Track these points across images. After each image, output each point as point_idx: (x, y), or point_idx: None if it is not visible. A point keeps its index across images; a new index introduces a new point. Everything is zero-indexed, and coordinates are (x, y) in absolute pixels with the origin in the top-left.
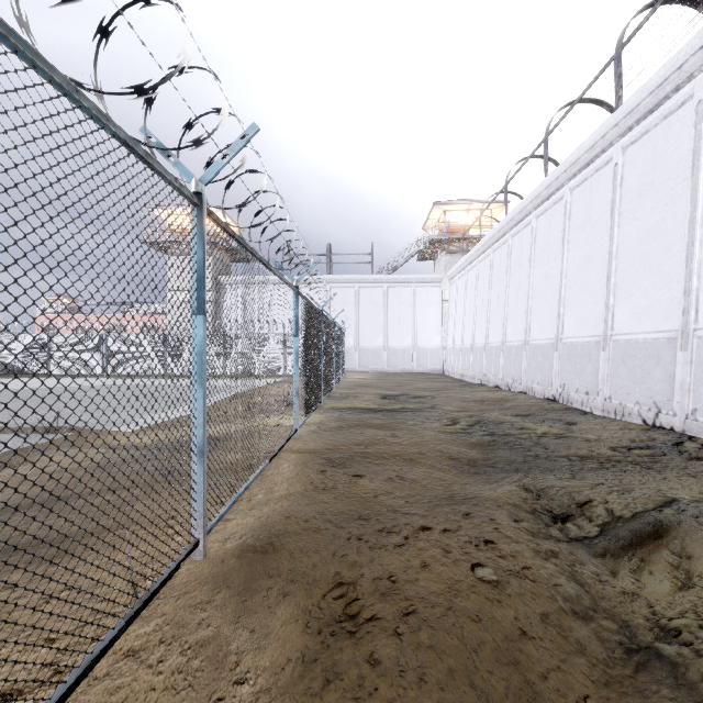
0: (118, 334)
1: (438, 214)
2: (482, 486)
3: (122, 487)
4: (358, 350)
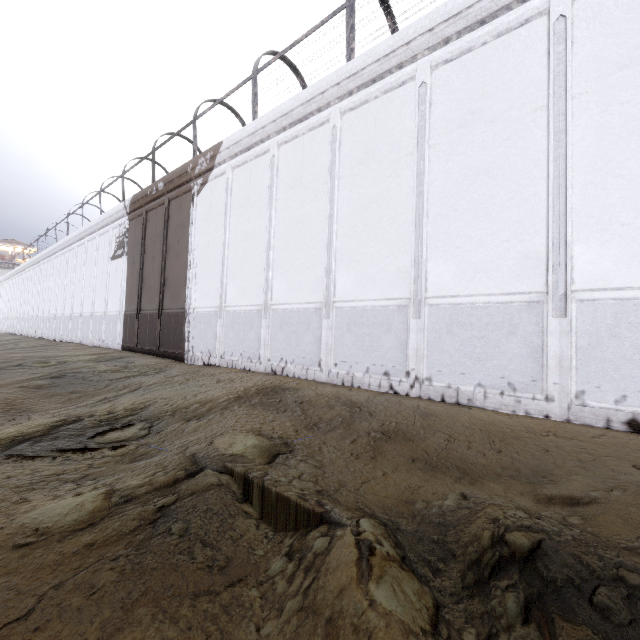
0: None
1: None
2: None
3: None
4: None
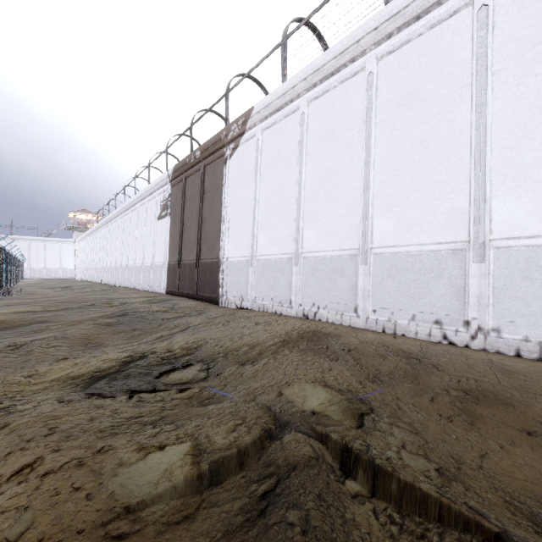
0: None
1: (74, 214)
2: None
3: None
4: (30, 270)
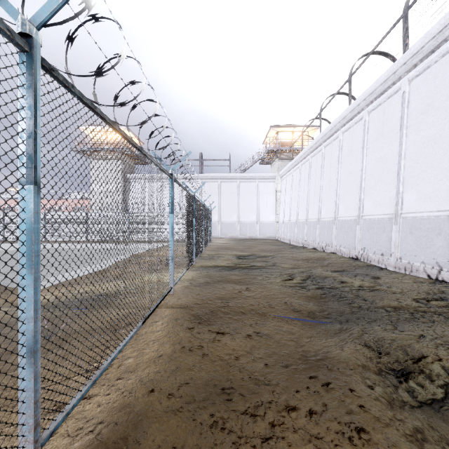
0: (53, 212)
1: (273, 134)
2: (325, 339)
3: (1, 353)
4: (220, 224)
